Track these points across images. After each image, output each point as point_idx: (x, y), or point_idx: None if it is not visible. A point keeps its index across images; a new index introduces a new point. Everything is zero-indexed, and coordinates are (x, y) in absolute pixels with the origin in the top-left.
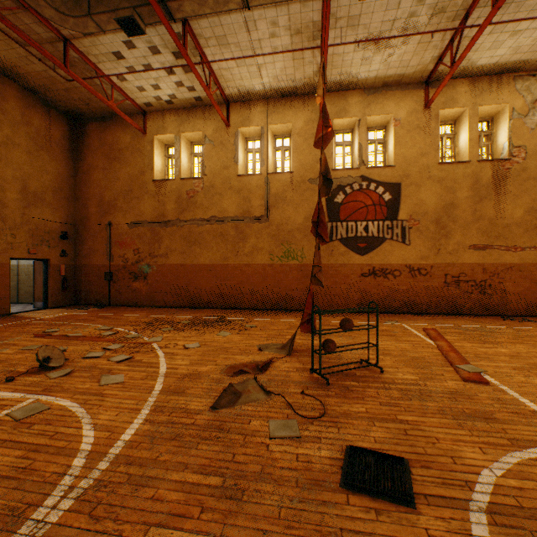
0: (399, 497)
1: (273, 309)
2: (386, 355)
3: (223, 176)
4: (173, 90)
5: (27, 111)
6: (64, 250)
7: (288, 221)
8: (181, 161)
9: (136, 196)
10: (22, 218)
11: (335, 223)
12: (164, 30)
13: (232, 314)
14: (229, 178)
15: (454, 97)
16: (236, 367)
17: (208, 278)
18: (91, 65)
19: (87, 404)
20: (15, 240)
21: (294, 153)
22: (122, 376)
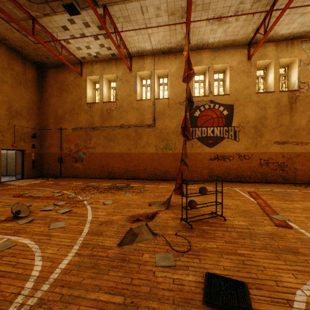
0: None
1: (158, 179)
2: (226, 208)
3: (128, 100)
4: (98, 49)
5: (11, 61)
6: (33, 144)
7: (166, 127)
8: (103, 91)
9: (76, 112)
10: (8, 125)
11: (194, 128)
12: (92, 12)
13: (133, 182)
14: (131, 101)
15: (265, 53)
16: (134, 217)
17: (119, 161)
18: (48, 33)
19: (40, 242)
20: (4, 138)
21: (170, 87)
22: (64, 223)
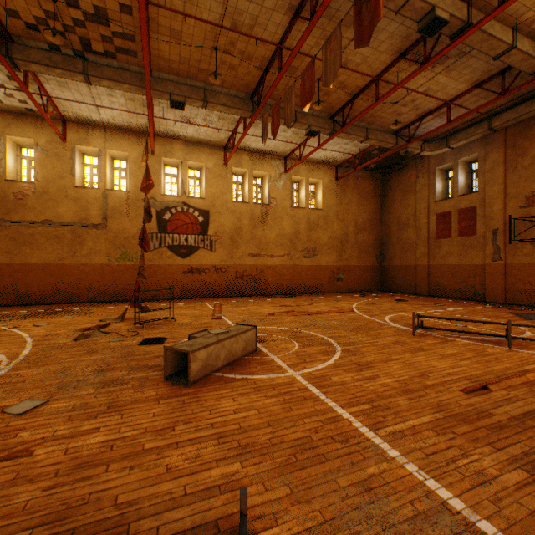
0: (159, 343)
1: (111, 301)
2: (183, 315)
3: (59, 185)
4: None
5: None
6: None
7: (125, 229)
8: (7, 162)
9: None
10: None
11: (164, 234)
12: None
13: (71, 306)
14: (66, 187)
15: (241, 161)
16: (85, 329)
17: (41, 277)
18: None
19: None
20: None
21: (131, 177)
22: None
